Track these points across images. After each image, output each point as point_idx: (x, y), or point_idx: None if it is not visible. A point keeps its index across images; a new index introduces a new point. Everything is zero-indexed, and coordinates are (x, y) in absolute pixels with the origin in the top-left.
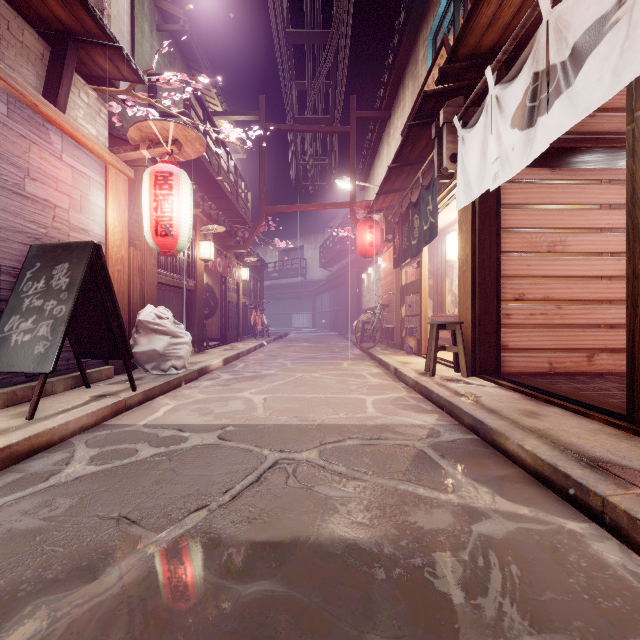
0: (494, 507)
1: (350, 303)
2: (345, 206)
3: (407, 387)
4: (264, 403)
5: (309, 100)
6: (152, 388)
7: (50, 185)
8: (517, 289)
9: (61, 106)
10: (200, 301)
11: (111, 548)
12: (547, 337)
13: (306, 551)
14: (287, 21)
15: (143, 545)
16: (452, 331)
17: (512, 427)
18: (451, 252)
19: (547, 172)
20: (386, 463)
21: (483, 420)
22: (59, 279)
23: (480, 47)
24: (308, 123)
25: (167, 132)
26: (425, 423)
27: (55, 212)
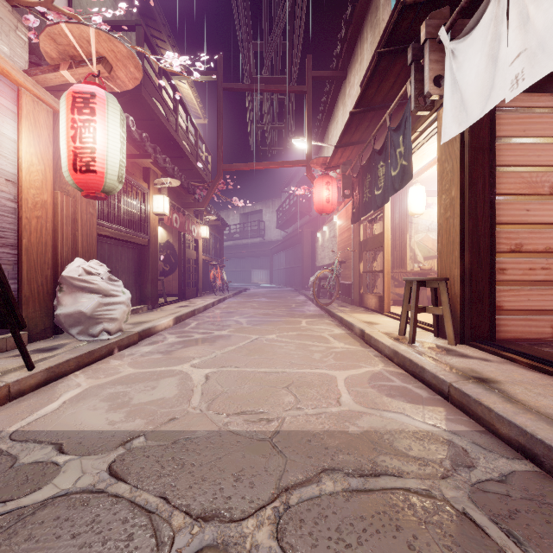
0: None
1: (305, 260)
2: (302, 164)
3: (381, 355)
4: (204, 384)
5: (266, 57)
6: (63, 362)
7: None
8: (513, 239)
9: None
10: (154, 257)
11: None
12: (549, 296)
13: None
14: None
15: None
16: (432, 289)
17: None
18: (414, 205)
19: (549, 98)
20: None
21: (552, 443)
22: None
23: None
24: (265, 83)
25: (89, 45)
26: (434, 428)
27: None
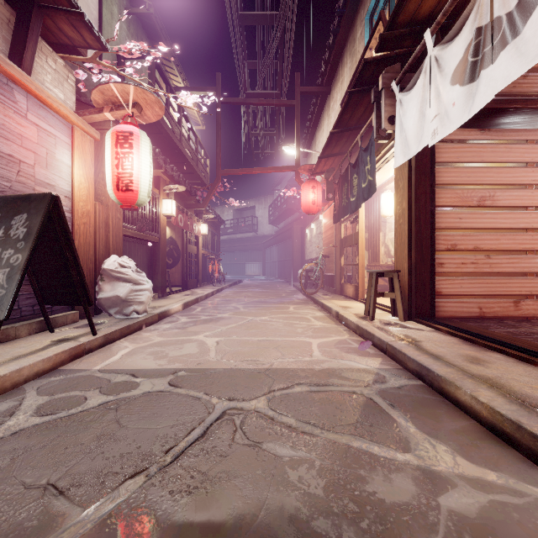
0: (458, 471)
1: (295, 254)
2: (291, 169)
3: (348, 330)
4: (216, 346)
5: (259, 76)
6: (112, 332)
7: (14, 141)
8: (450, 240)
9: (26, 68)
10: (163, 252)
11: (25, 532)
12: (477, 284)
13: (252, 537)
14: (240, 6)
15: (64, 527)
16: (389, 279)
17: (460, 375)
18: (385, 208)
19: (477, 133)
20: (336, 414)
21: (429, 367)
22: (17, 229)
23: (418, 14)
24: (259, 97)
25: (128, 95)
26: (370, 367)
27: (20, 167)
